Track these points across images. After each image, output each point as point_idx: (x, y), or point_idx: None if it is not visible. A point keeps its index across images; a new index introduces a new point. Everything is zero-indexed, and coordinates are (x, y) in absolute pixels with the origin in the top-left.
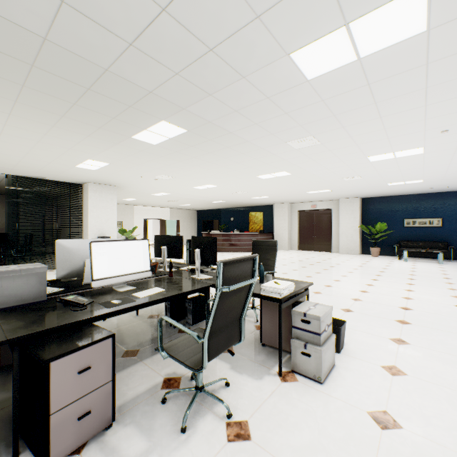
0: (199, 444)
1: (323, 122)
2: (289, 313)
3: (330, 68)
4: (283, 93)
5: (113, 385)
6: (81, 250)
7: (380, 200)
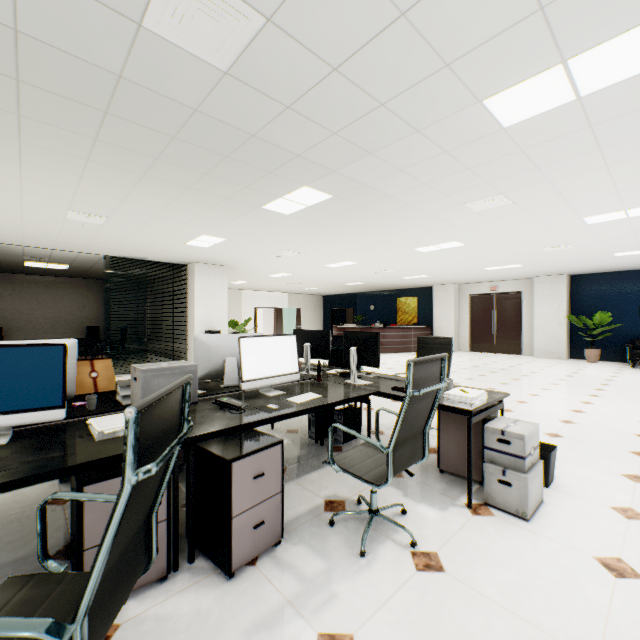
0: (384, 570)
1: (519, 176)
2: (478, 431)
3: (537, 111)
4: (468, 145)
5: (282, 497)
6: (220, 347)
7: (600, 278)
